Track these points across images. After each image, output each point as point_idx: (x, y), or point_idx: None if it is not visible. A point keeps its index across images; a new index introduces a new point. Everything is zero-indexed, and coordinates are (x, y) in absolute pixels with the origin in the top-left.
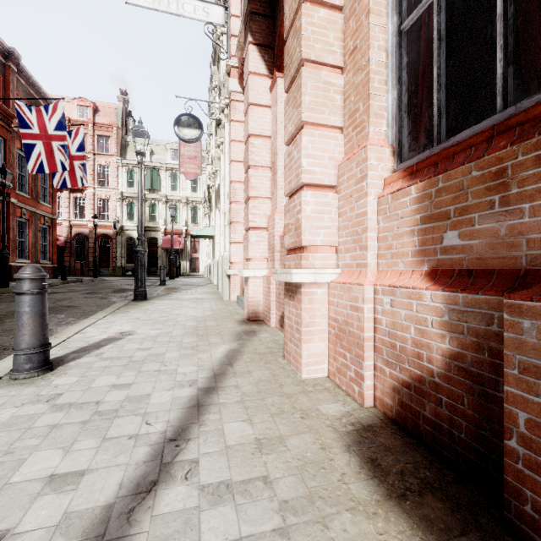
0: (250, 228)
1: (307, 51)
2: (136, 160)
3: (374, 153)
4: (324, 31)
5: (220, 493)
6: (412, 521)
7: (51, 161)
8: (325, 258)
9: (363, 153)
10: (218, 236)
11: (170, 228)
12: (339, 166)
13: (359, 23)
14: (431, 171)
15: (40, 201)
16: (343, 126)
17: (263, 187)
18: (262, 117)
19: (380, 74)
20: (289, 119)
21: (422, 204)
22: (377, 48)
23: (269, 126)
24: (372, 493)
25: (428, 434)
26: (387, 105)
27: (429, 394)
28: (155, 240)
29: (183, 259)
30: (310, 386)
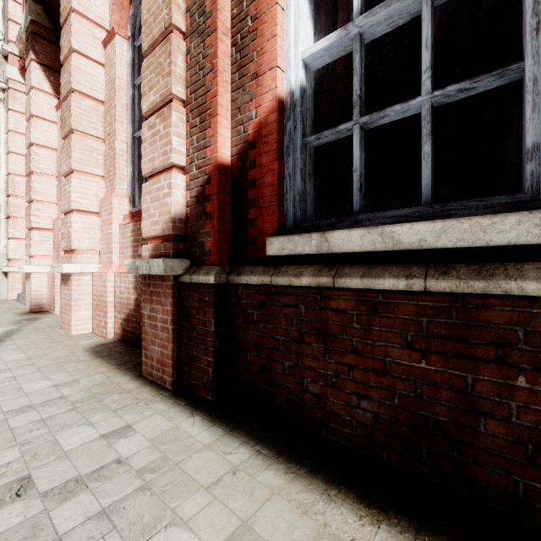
0: (33, 228)
1: (76, 125)
2: None
3: (118, 200)
4: (89, 114)
5: (1, 371)
6: (104, 359)
7: None
8: (90, 257)
9: (111, 199)
10: None
11: None
12: (101, 200)
13: (112, 121)
14: (138, 218)
15: None
16: (105, 176)
17: (48, 192)
18: (47, 130)
19: (123, 156)
20: (64, 161)
21: (133, 233)
22: (121, 141)
23: (55, 140)
24: (91, 358)
25: (130, 338)
26: (128, 174)
27: (131, 320)
28: None
29: None
30: (76, 337)
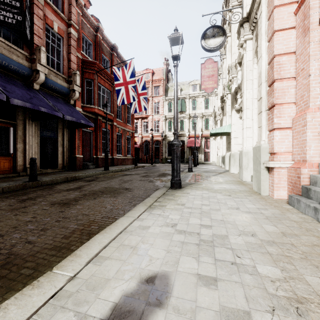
0: None
1: None
2: (172, 96)
3: None
4: None
5: None
6: None
7: (128, 97)
8: None
9: None
10: (234, 132)
11: (191, 134)
12: None
13: None
14: None
15: (127, 123)
16: None
17: None
18: None
19: None
20: None
21: None
22: None
23: None
24: None
25: None
26: None
27: None
28: (183, 142)
29: (199, 152)
30: None
